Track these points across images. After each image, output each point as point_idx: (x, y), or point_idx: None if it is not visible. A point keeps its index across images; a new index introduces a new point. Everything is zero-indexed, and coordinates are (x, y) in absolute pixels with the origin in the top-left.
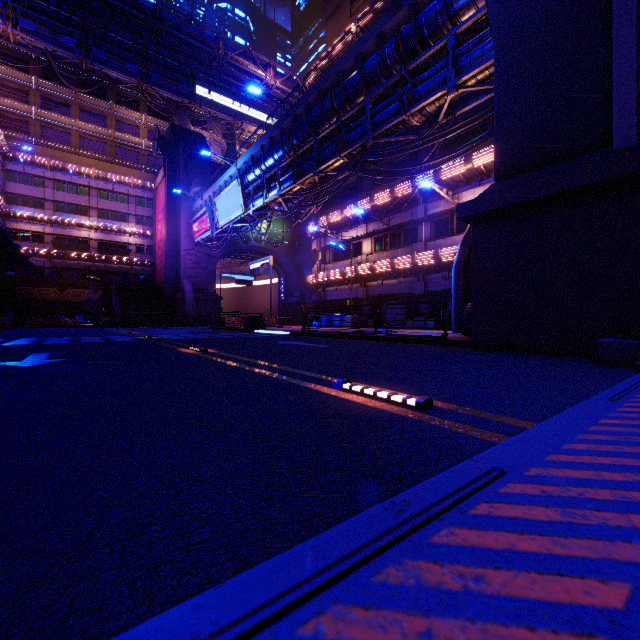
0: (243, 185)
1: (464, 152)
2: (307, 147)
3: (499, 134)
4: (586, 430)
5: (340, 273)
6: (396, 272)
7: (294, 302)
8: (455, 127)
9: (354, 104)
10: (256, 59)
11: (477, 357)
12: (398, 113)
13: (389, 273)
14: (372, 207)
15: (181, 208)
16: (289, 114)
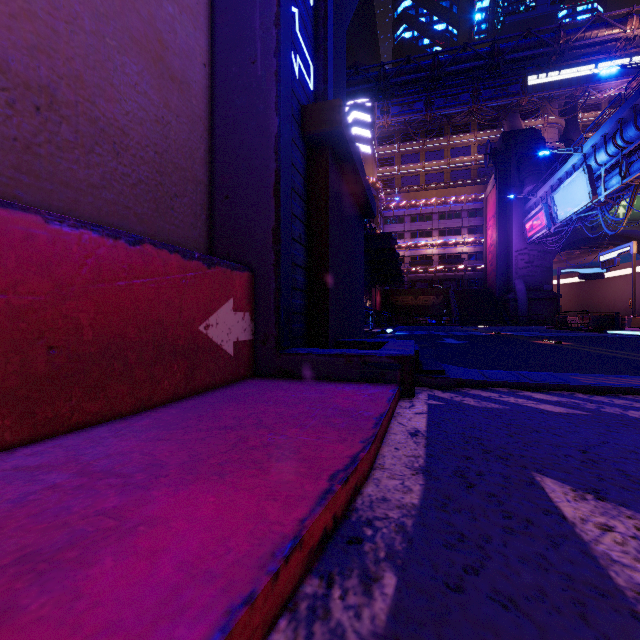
0: (590, 171)
1: None
2: None
3: None
4: None
5: None
6: None
7: None
8: None
9: None
10: (609, 21)
11: None
12: None
13: None
14: None
15: (512, 211)
16: None
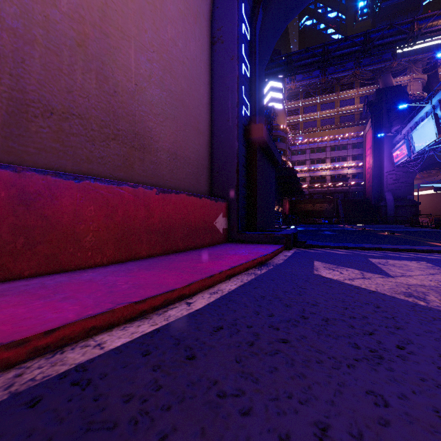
0: (436, 118)
1: None
2: None
3: None
4: None
5: None
6: None
7: None
8: None
9: None
10: None
11: None
12: None
13: None
14: None
15: (383, 144)
16: None
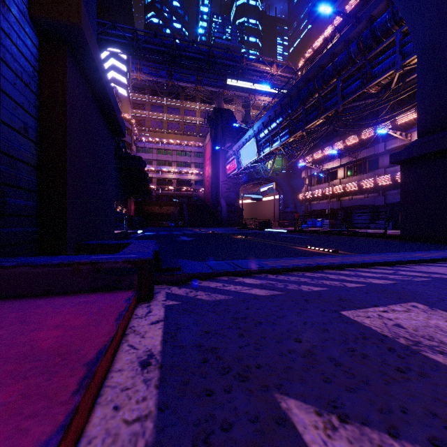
0: (257, 141)
1: (409, 109)
2: (298, 114)
3: (420, 109)
4: (379, 255)
5: (321, 192)
6: (362, 190)
7: (289, 211)
8: (409, 85)
9: (329, 84)
10: (265, 61)
11: (393, 243)
12: (360, 87)
13: (357, 191)
14: (344, 147)
15: (219, 157)
16: (286, 95)
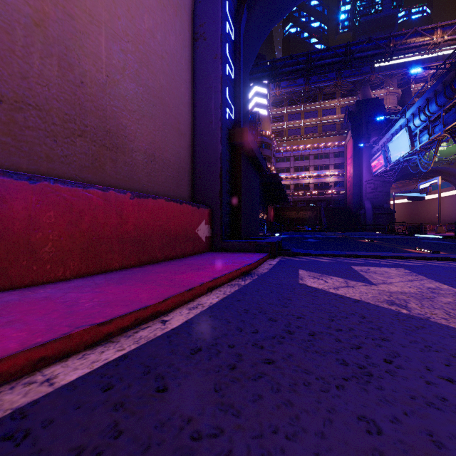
0: (410, 130)
1: None
2: None
3: None
4: None
5: None
6: None
7: None
8: None
9: None
10: (422, 32)
11: None
12: None
13: None
14: None
15: (363, 154)
16: (450, 70)
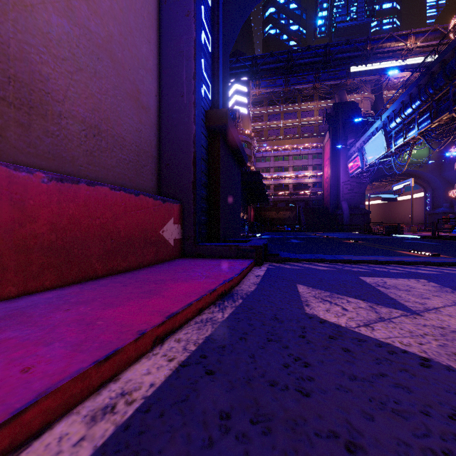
0: (386, 133)
1: None
2: (444, 91)
3: None
4: None
5: None
6: None
7: (441, 212)
8: None
9: None
10: (397, 37)
11: None
12: None
13: None
14: None
15: (340, 155)
16: (425, 73)
